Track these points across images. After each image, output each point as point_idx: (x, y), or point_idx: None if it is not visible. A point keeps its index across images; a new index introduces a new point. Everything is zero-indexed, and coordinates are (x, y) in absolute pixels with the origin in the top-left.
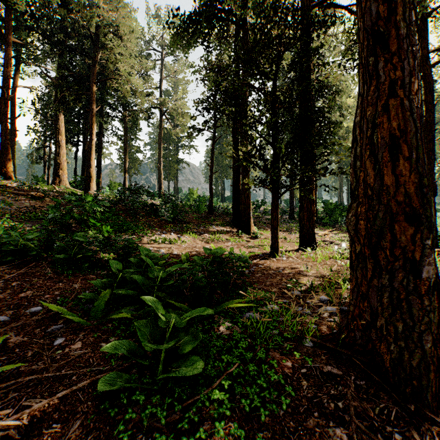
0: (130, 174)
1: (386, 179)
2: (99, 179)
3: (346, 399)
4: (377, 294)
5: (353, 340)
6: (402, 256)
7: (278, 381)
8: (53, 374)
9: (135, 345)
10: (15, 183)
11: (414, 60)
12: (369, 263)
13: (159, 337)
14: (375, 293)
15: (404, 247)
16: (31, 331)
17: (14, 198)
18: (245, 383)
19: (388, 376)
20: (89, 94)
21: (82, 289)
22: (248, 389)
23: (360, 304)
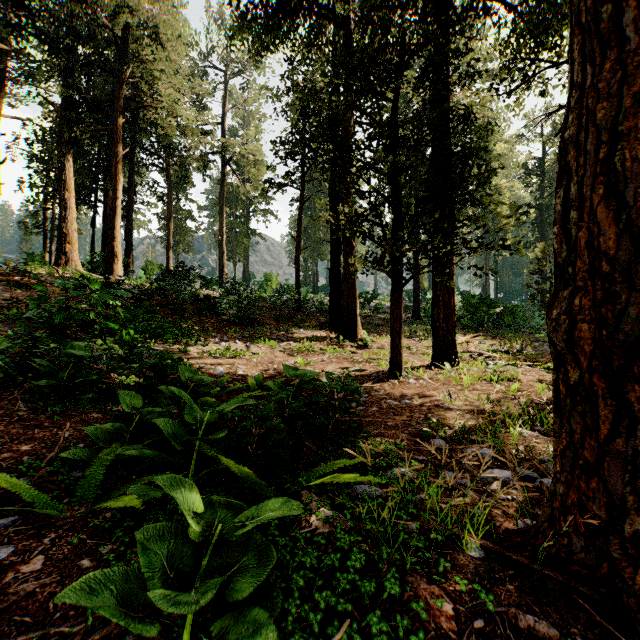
0: (177, 252)
1: None
2: (128, 259)
3: None
4: (621, 469)
5: (567, 553)
6: None
7: None
8: None
9: (135, 581)
10: None
11: None
12: (604, 407)
13: (188, 560)
14: (616, 467)
15: None
16: None
17: None
18: None
19: None
20: (111, 129)
21: (73, 440)
22: None
23: (581, 483)
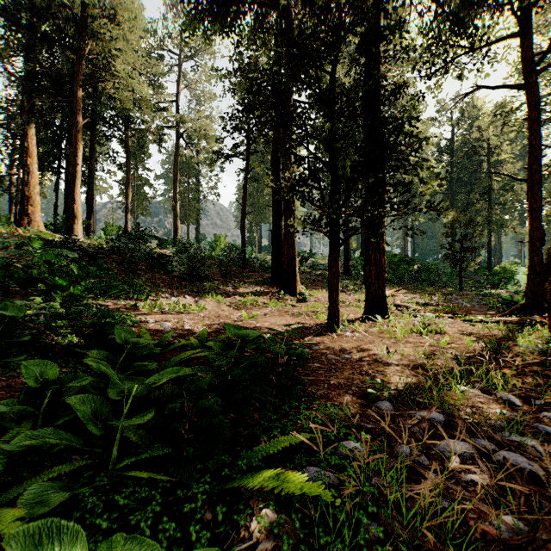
0: (135, 215)
1: None
2: (89, 220)
3: None
4: None
5: None
6: None
7: None
8: None
9: None
10: None
11: None
12: None
13: None
14: None
15: None
16: None
17: None
18: None
19: None
20: (72, 101)
21: None
22: None
23: None
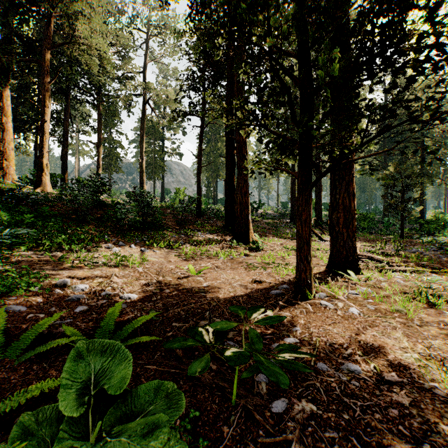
0: (109, 173)
1: None
2: (62, 174)
3: None
4: None
5: None
6: None
7: None
8: None
9: None
10: None
11: None
12: None
13: None
14: None
15: None
16: None
17: None
18: None
19: None
20: (40, 62)
21: None
22: None
23: None
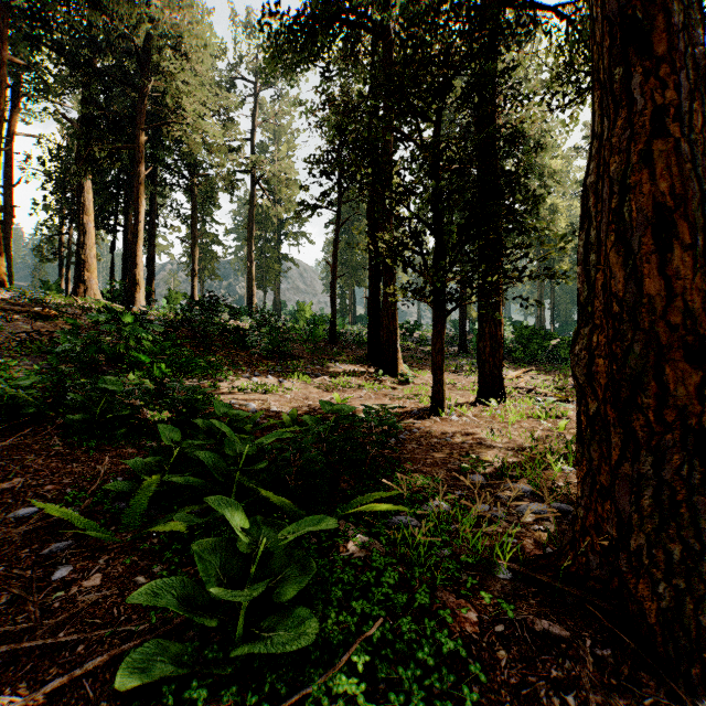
0: (202, 280)
1: (647, 285)
2: (150, 287)
3: (581, 686)
4: (629, 490)
5: (585, 570)
6: (678, 423)
7: (455, 652)
8: (40, 642)
9: (193, 586)
10: (9, 293)
11: (696, 72)
12: (615, 435)
13: (239, 570)
14: (625, 489)
15: (682, 406)
16: (13, 553)
17: (6, 317)
18: (395, 657)
19: (653, 641)
20: (133, 148)
21: (112, 473)
22: (401, 670)
23: (597, 506)
